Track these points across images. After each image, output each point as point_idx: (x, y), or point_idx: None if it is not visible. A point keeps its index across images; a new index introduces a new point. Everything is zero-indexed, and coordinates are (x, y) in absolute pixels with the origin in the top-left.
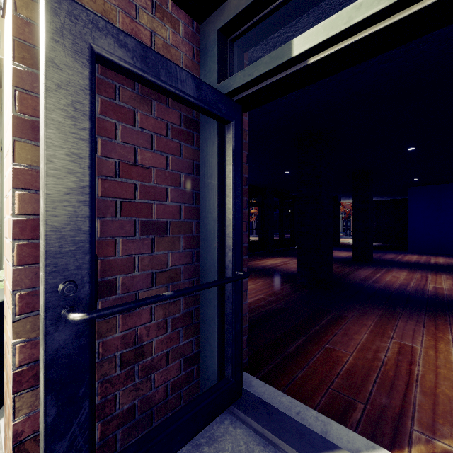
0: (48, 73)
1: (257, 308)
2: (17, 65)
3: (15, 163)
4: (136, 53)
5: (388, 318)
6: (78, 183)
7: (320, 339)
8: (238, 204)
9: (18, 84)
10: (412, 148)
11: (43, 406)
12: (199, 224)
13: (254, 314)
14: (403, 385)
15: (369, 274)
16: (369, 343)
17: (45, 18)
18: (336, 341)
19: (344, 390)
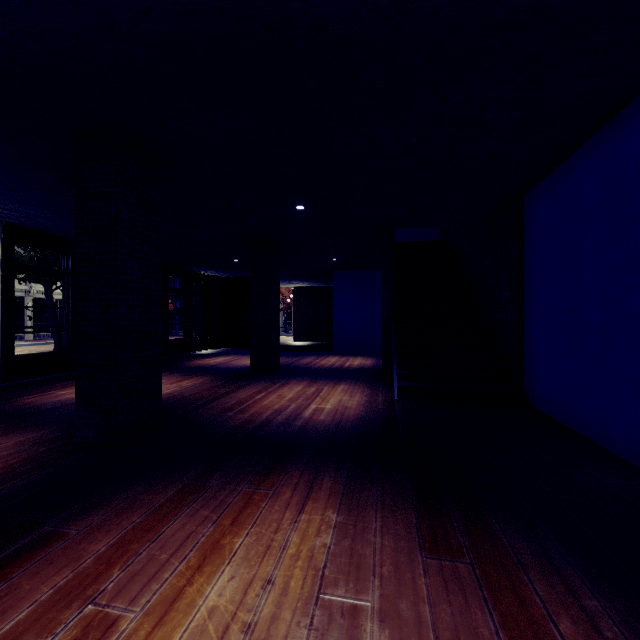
0: None
1: None
2: None
3: None
4: None
5: (164, 514)
6: None
7: None
8: None
9: None
10: (300, 206)
11: None
12: None
13: None
14: None
15: (248, 397)
16: None
17: None
18: None
19: None
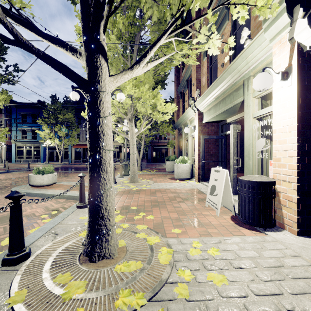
0: (201, 142)
1: None
2: (198, 140)
3: (198, 149)
4: (208, 137)
5: None
6: (203, 151)
7: None
8: (224, 151)
9: (198, 142)
10: None
11: (201, 168)
12: (219, 154)
13: None
14: None
15: None
16: None
17: (201, 138)
18: None
19: None
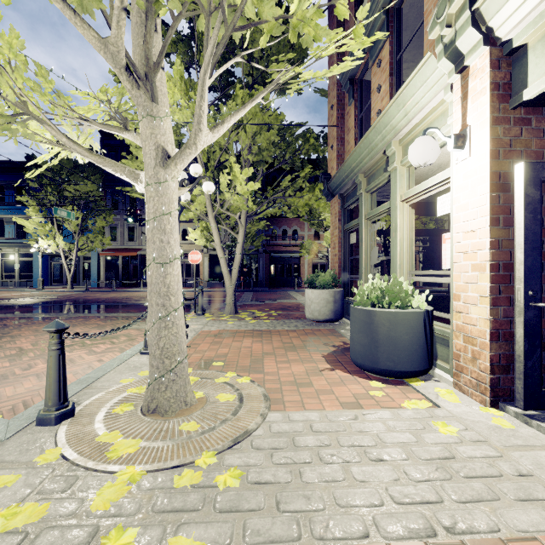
0: (524, 200)
1: None
2: (490, 194)
3: (490, 238)
4: None
5: None
6: (535, 245)
7: None
8: None
9: (491, 202)
10: None
11: (522, 342)
12: None
13: None
14: None
15: None
16: None
17: (524, 177)
18: None
19: None
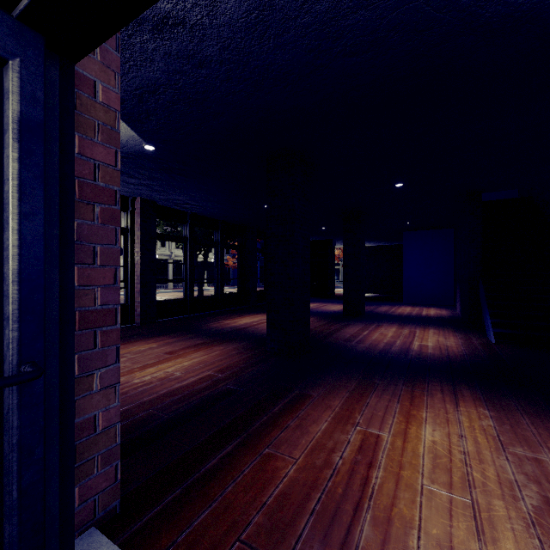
0: None
1: (193, 393)
2: None
3: None
4: None
5: (360, 394)
6: None
7: (262, 439)
8: (34, 230)
9: None
10: (400, 184)
11: None
12: None
13: (182, 405)
14: (350, 510)
15: (356, 333)
16: (326, 438)
17: None
18: (283, 440)
19: (261, 539)
